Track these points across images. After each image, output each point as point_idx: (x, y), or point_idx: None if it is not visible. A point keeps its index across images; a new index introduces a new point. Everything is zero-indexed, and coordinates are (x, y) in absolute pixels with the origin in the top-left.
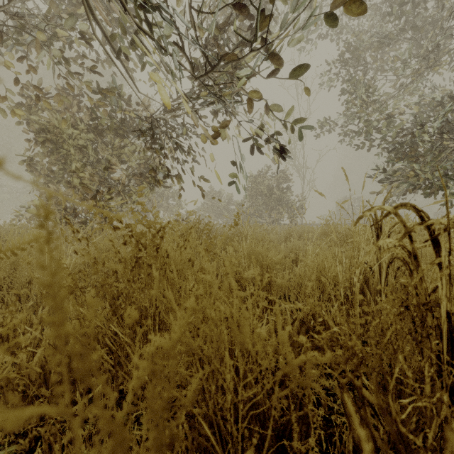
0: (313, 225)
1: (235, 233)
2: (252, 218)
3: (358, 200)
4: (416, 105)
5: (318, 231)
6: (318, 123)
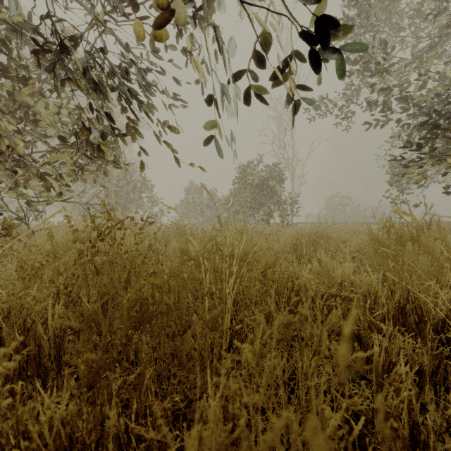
0: (302, 224)
1: (203, 248)
2: (238, 216)
3: (347, 198)
4: (440, 76)
5: (340, 236)
6: (318, 100)
